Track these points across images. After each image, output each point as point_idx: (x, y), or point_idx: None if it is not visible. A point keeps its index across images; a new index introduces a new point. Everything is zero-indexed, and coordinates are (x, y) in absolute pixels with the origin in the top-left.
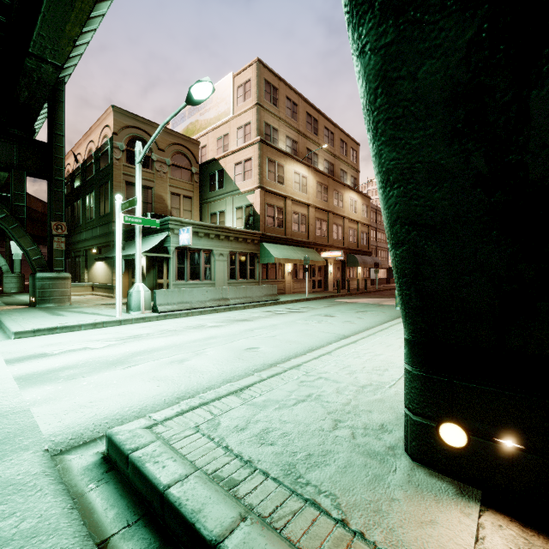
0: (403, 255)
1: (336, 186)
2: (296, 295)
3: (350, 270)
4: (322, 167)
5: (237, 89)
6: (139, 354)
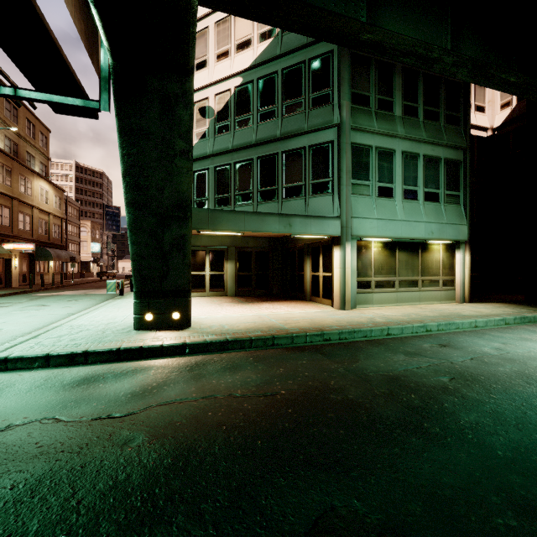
0: (136, 264)
1: (23, 171)
2: None
3: (40, 264)
4: (1, 144)
5: None
6: None
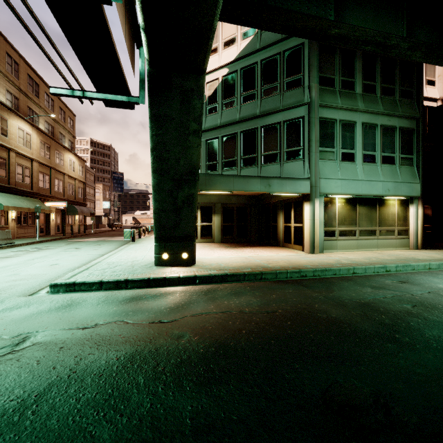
0: (157, 216)
1: (58, 147)
2: (24, 239)
3: (69, 218)
4: (43, 127)
5: None
6: None
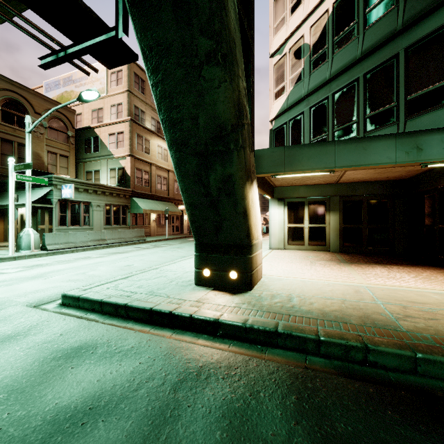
0: (189, 214)
1: None
2: (159, 237)
3: None
4: None
5: (110, 74)
6: (50, 273)
